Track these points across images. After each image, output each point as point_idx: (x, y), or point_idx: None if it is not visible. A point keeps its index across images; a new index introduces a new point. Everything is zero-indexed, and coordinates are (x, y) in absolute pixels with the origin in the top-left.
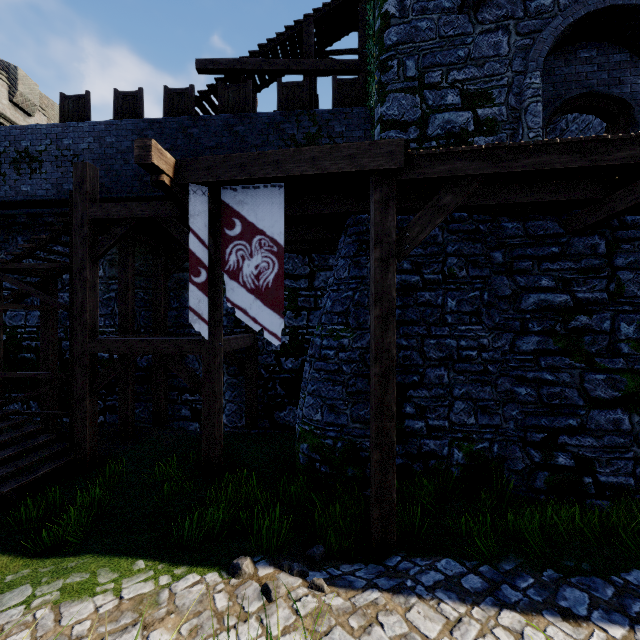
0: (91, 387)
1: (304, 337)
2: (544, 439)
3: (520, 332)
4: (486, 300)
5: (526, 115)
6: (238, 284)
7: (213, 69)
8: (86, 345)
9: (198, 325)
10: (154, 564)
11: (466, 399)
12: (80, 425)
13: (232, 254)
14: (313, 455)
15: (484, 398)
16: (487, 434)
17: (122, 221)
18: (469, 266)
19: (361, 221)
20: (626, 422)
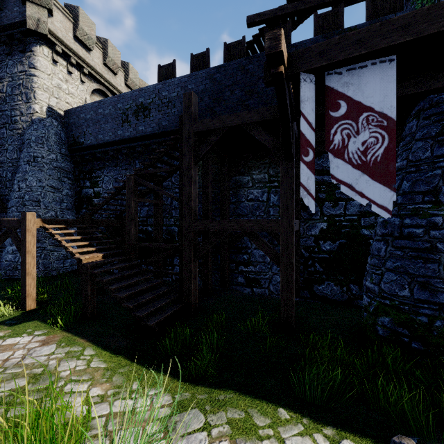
0: (194, 255)
1: (341, 223)
2: None
3: None
4: None
5: None
6: (343, 161)
7: (259, 21)
8: (191, 224)
9: (307, 200)
10: (297, 416)
11: None
12: (187, 282)
13: (336, 134)
14: (399, 329)
15: None
16: None
17: (216, 131)
18: None
19: (442, 101)
20: None
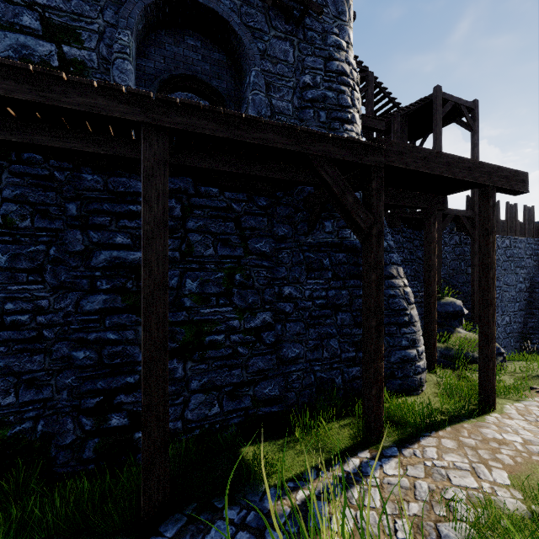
0: None
1: None
2: (100, 403)
3: (92, 290)
4: (53, 255)
5: (113, 68)
6: None
7: None
8: None
9: None
10: None
11: (7, 374)
12: None
13: None
14: None
15: (31, 369)
16: (30, 412)
17: None
18: (36, 216)
19: None
20: (180, 370)
